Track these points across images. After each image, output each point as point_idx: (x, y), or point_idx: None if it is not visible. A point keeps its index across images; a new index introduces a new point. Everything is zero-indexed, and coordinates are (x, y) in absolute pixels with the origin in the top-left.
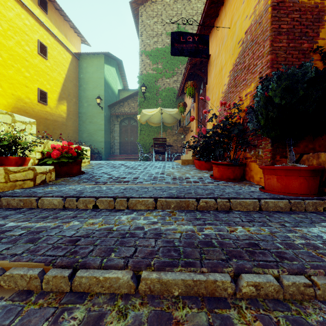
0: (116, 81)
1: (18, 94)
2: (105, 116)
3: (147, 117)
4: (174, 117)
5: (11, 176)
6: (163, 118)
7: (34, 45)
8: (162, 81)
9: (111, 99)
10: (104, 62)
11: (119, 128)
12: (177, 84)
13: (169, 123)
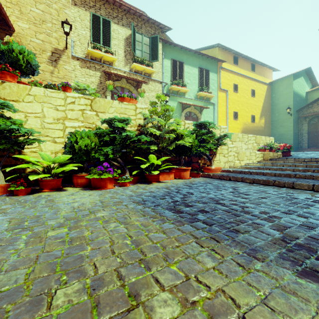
0: (304, 86)
1: (244, 121)
2: (293, 120)
3: None
4: None
5: (273, 154)
6: None
7: (249, 93)
8: None
9: (299, 104)
10: (292, 80)
11: (307, 126)
12: None
13: None
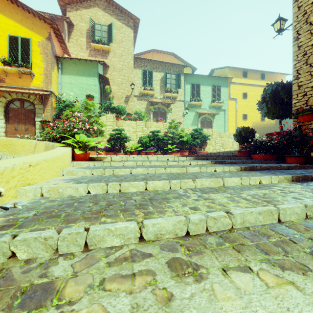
0: None
1: (253, 121)
2: None
3: None
4: None
5: None
6: None
7: (259, 97)
8: None
9: None
10: None
11: None
12: None
13: None
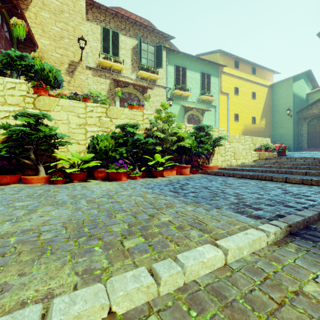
0: (304, 88)
1: (245, 123)
2: (293, 121)
3: None
4: None
5: (269, 154)
6: None
7: (250, 95)
8: None
9: (299, 105)
10: (292, 82)
11: (307, 127)
12: None
13: None
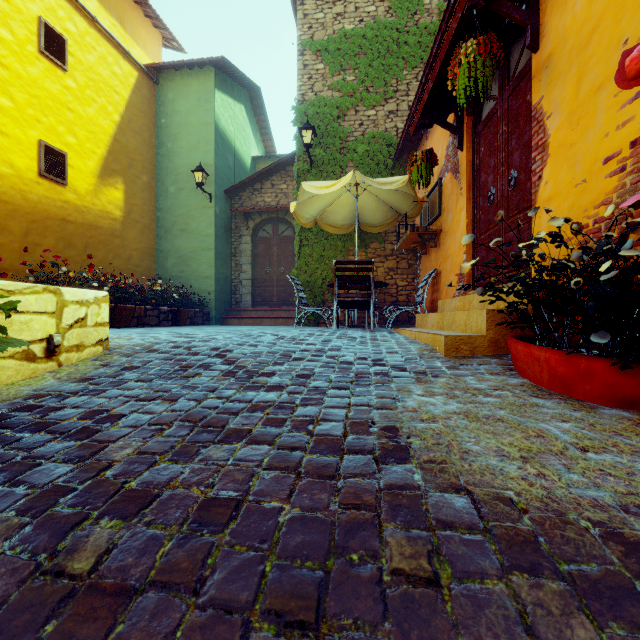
0: (248, 137)
1: None
2: (216, 215)
3: (317, 208)
4: (390, 207)
5: None
6: (360, 211)
7: (29, 30)
8: (357, 115)
9: (235, 177)
10: (214, 85)
11: (251, 245)
12: (396, 122)
13: (376, 225)
